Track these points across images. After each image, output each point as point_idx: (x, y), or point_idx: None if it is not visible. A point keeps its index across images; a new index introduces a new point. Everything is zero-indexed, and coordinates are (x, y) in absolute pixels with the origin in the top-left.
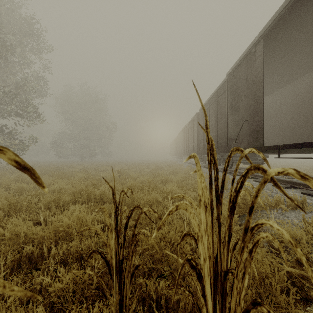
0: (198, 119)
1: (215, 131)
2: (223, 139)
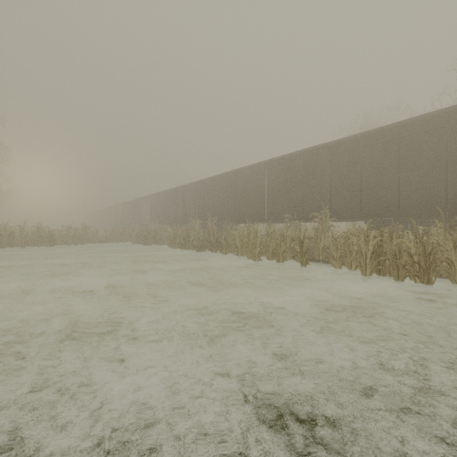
0: (123, 206)
1: (131, 216)
2: (134, 220)
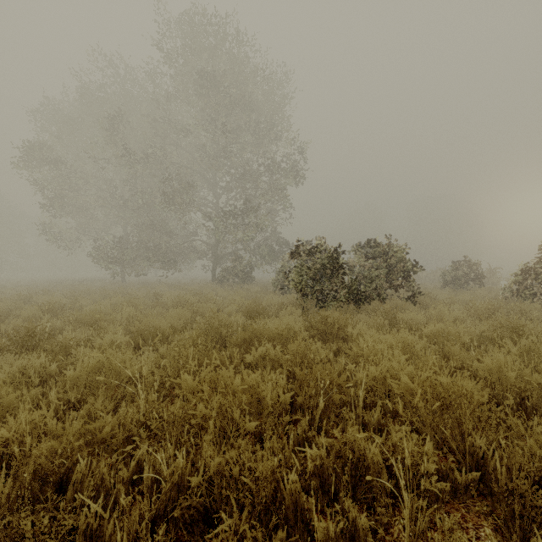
0: None
1: None
2: None
